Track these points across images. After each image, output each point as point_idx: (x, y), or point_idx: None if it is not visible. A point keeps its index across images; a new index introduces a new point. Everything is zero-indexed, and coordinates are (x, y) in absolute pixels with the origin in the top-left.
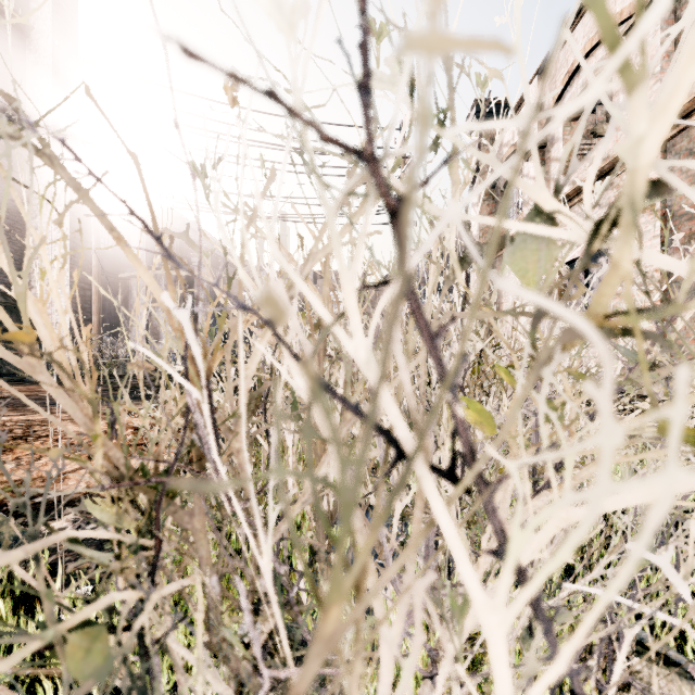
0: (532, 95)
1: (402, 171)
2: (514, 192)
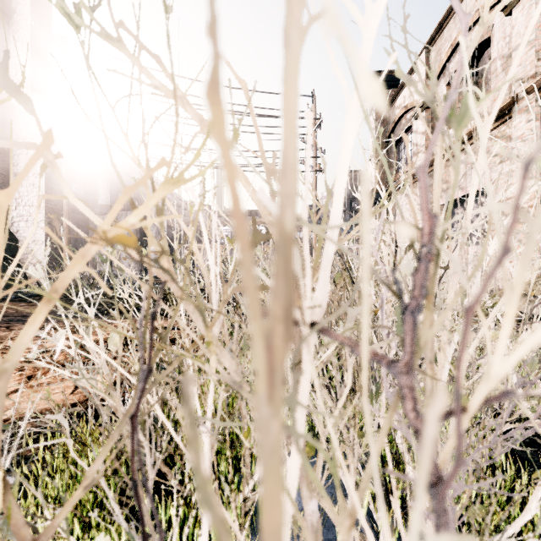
0: (421, 65)
1: (313, 129)
2: (404, 146)
